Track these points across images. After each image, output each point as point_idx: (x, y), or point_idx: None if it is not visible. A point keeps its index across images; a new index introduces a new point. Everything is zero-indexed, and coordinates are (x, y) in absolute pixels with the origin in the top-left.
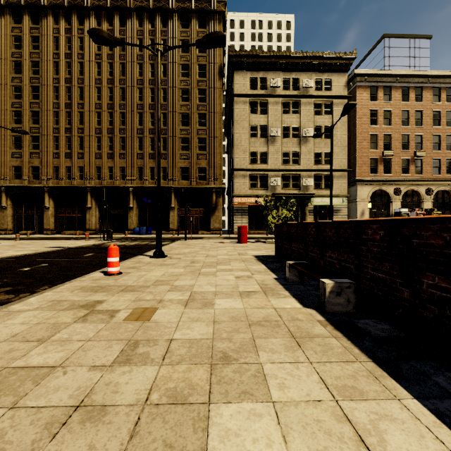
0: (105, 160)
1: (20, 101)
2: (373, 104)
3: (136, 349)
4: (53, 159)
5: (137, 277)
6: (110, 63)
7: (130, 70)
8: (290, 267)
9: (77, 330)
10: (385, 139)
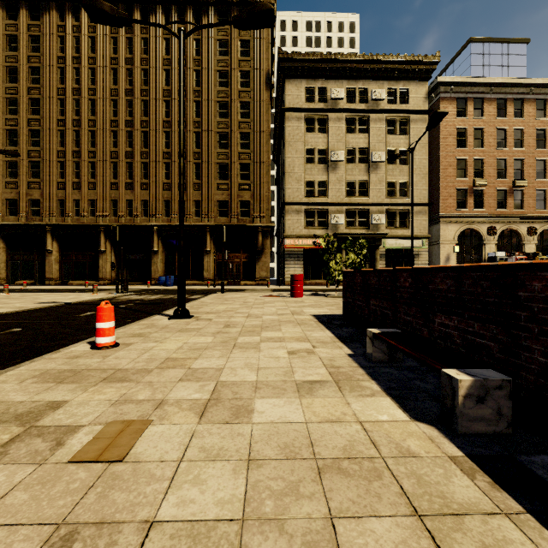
0: (122, 191)
1: (16, 117)
2: (461, 121)
3: None
4: (58, 190)
5: (138, 352)
6: (130, 70)
7: (154, 78)
8: (375, 339)
9: None
10: (475, 165)
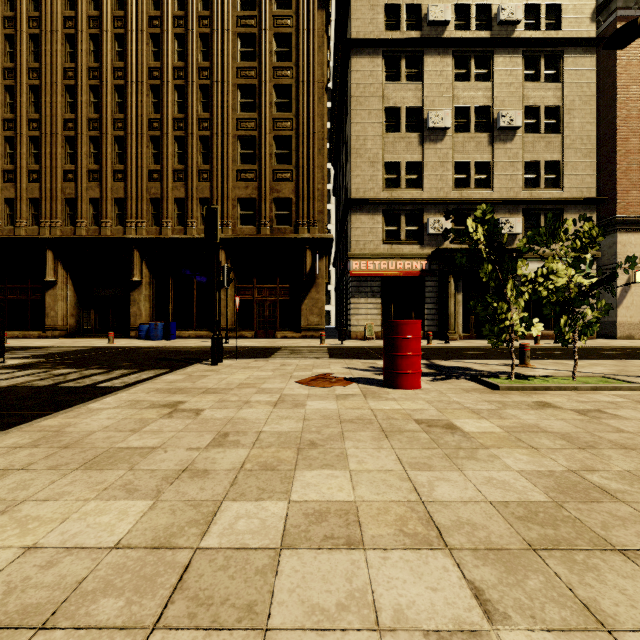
0: (83, 184)
1: None
2: None
3: None
4: None
5: None
6: None
7: None
8: None
9: None
10: None
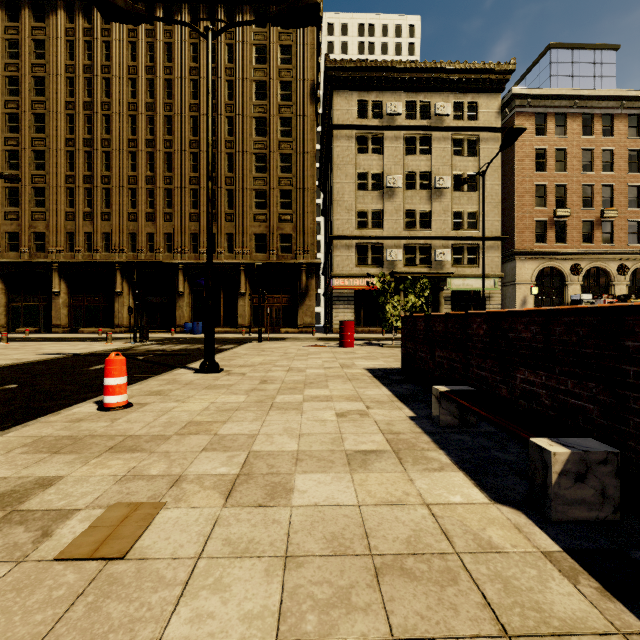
0: (142, 223)
1: (17, 135)
2: (540, 140)
3: None
4: (66, 222)
5: (155, 414)
6: (151, 80)
7: (180, 89)
8: (442, 398)
9: None
10: (557, 192)
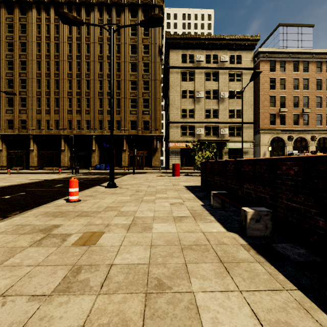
0: (74, 115)
1: (12, 71)
2: (272, 74)
3: (78, 276)
4: (37, 114)
5: (92, 204)
6: (79, 44)
7: (93, 48)
8: (214, 196)
9: (30, 254)
10: (281, 100)
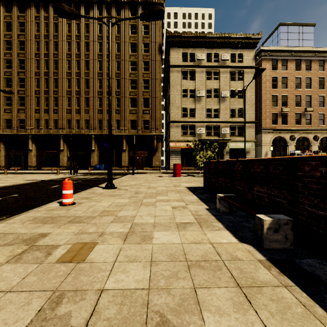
0: (74, 114)
1: (11, 70)
2: (274, 73)
3: (57, 308)
4: (35, 114)
5: (87, 207)
6: (78, 42)
7: (93, 47)
8: (221, 199)
9: (4, 274)
10: (283, 99)
